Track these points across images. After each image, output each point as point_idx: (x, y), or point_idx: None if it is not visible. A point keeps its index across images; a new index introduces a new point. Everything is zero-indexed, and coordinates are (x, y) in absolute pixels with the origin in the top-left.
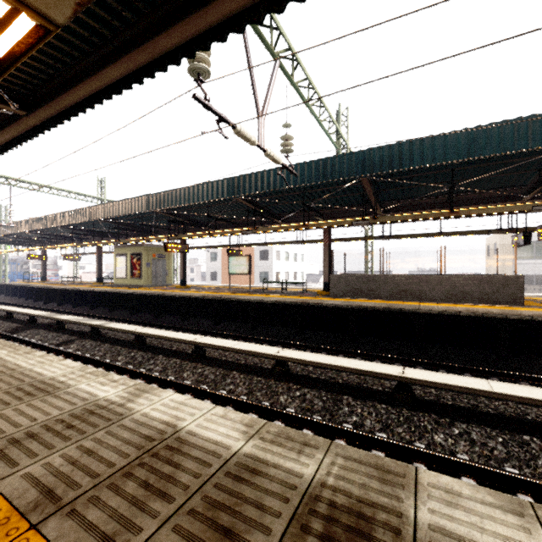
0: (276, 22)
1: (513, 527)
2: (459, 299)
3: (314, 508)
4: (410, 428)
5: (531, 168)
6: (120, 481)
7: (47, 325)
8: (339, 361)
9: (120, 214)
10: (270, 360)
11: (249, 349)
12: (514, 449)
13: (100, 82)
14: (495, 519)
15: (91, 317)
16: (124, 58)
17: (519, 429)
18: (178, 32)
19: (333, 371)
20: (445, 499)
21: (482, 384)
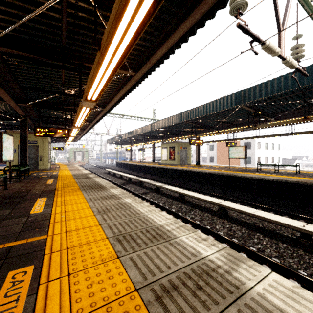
0: None
1: None
2: None
3: None
4: None
5: None
6: None
7: (135, 183)
8: None
9: (166, 125)
10: (286, 228)
11: (270, 218)
12: None
13: (175, 38)
14: None
15: (152, 180)
16: (195, 10)
17: None
18: None
19: None
20: None
21: None
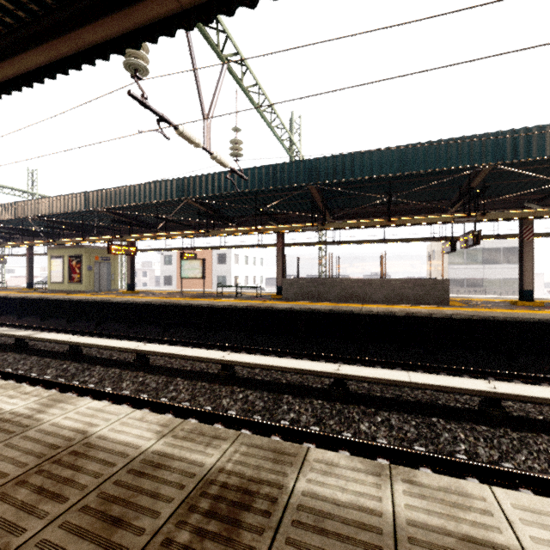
0: (222, 25)
1: (369, 485)
2: (397, 301)
3: (206, 491)
4: (340, 419)
5: (453, 184)
6: (11, 490)
7: None
8: (282, 362)
9: (54, 212)
10: (218, 365)
11: (194, 354)
12: (423, 430)
13: (17, 67)
14: (358, 481)
15: (17, 327)
16: (44, 45)
17: (430, 413)
18: (104, 27)
19: (278, 372)
20: (324, 470)
21: (403, 375)
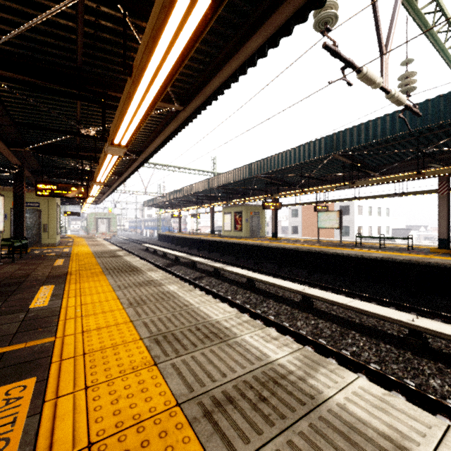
0: None
1: None
2: None
3: None
4: None
5: None
6: None
7: (185, 263)
8: None
9: (229, 181)
10: (391, 324)
11: (369, 309)
12: None
13: (239, 60)
14: None
15: (209, 259)
16: (265, 23)
17: None
18: None
19: None
20: None
21: None
